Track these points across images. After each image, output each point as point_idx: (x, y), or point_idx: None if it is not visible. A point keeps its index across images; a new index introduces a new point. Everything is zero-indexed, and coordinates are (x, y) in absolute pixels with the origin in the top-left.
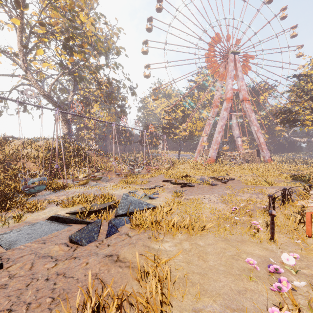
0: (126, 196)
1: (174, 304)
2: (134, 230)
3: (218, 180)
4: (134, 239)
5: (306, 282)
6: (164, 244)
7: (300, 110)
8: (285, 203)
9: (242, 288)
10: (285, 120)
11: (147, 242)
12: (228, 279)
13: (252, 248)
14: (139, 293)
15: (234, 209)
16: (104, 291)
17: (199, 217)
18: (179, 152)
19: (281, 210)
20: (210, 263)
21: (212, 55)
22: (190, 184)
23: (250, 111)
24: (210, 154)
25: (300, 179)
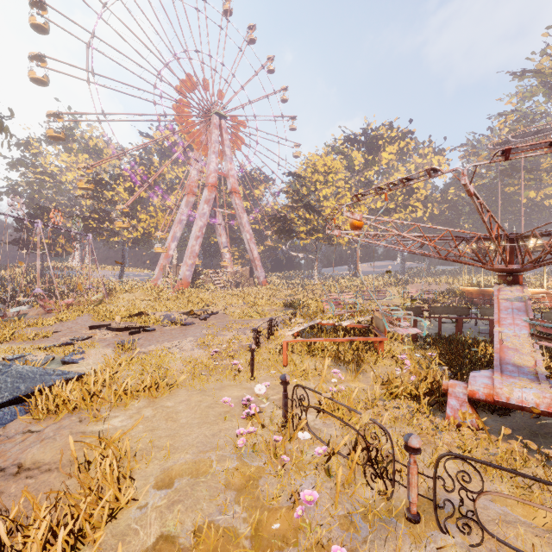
0: (5, 367)
1: (137, 477)
2: (41, 422)
3: (195, 317)
4: (50, 432)
5: (274, 406)
6: (111, 422)
7: (295, 219)
8: (272, 336)
9: (217, 431)
10: (281, 229)
11: (79, 428)
12: (203, 428)
13: (231, 391)
14: (83, 483)
15: (214, 353)
16: (13, 508)
17: (166, 373)
18: (121, 268)
19: (266, 344)
20: (182, 421)
21: (186, 106)
22: (149, 328)
23: (242, 210)
24: (182, 273)
25: (292, 306)
